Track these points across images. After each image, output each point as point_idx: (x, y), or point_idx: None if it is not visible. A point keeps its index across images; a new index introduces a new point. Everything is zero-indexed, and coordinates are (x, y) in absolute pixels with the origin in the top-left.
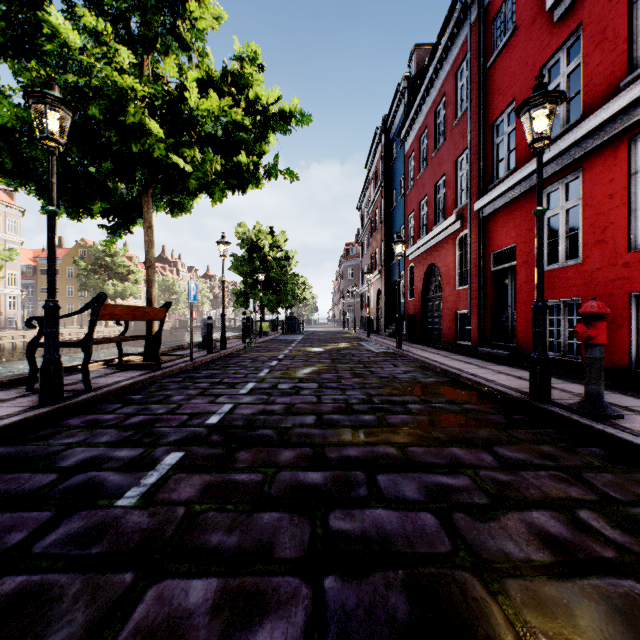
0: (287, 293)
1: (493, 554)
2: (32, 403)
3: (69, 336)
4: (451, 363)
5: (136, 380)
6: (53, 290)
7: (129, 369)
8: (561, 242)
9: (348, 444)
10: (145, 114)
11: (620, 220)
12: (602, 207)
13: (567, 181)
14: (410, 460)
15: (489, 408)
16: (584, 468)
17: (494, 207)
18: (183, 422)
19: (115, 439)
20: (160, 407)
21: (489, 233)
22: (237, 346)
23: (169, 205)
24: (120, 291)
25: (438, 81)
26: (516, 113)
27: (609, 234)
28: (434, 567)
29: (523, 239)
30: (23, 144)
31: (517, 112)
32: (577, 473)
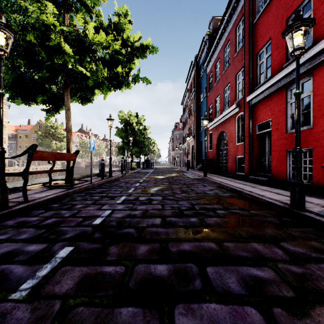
0: (145, 147)
1: None
2: None
3: (32, 170)
4: (235, 185)
5: (57, 195)
6: (1, 141)
7: (55, 188)
8: None
9: (183, 240)
10: (61, 40)
11: None
12: None
13: (303, 82)
14: (227, 254)
15: (266, 213)
16: None
17: (258, 99)
18: (78, 223)
19: (31, 236)
20: (67, 212)
21: (255, 113)
22: (118, 175)
23: (80, 98)
24: (59, 147)
25: (225, 33)
26: (282, 34)
27: None
28: None
29: (275, 116)
30: None
31: (283, 33)
32: None
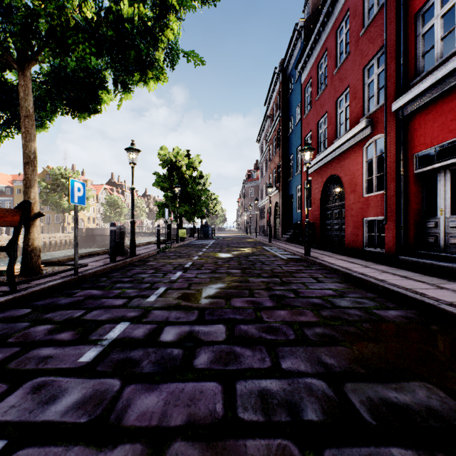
0: (201, 205)
1: None
2: None
3: None
4: (388, 278)
5: None
6: None
7: None
8: None
9: None
10: None
11: None
12: None
13: None
14: None
15: None
16: None
17: (421, 101)
18: None
19: None
20: None
21: (411, 133)
22: (149, 252)
23: (68, 104)
24: (73, 205)
25: (340, 1)
26: None
27: None
28: None
29: None
30: None
31: None
32: None
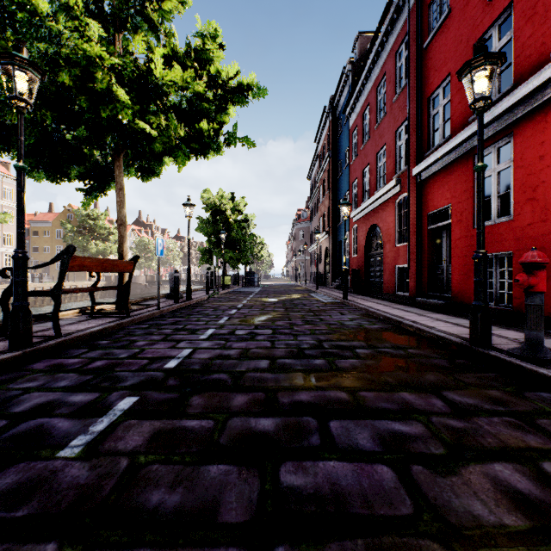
0: (246, 251)
1: (461, 517)
2: (2, 348)
3: None
4: (393, 311)
5: (105, 326)
6: (22, 241)
7: (101, 317)
8: (493, 201)
9: (300, 388)
10: (112, 81)
11: (550, 179)
12: (533, 168)
13: (499, 145)
14: (361, 405)
15: (432, 353)
16: (536, 414)
17: (430, 172)
18: (142, 366)
19: (74, 383)
20: (123, 352)
21: (426, 195)
22: (201, 297)
23: (140, 170)
24: (101, 250)
25: (379, 62)
26: (458, 75)
27: (540, 192)
28: (397, 535)
29: (457, 200)
30: (2, 111)
31: (459, 74)
32: (531, 419)
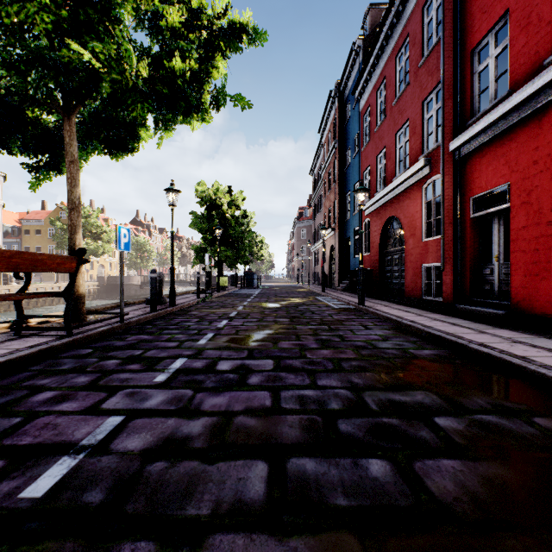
0: (245, 249)
1: None
2: None
3: (44, 290)
4: (435, 325)
5: (10, 357)
6: None
7: (31, 335)
8: None
9: None
10: None
11: None
12: None
13: None
14: None
15: None
16: None
17: (476, 143)
18: None
19: None
20: None
21: (468, 175)
22: (189, 302)
23: (107, 144)
24: (93, 249)
25: (399, 25)
26: None
27: None
28: None
29: (522, 175)
30: None
31: None
32: None
